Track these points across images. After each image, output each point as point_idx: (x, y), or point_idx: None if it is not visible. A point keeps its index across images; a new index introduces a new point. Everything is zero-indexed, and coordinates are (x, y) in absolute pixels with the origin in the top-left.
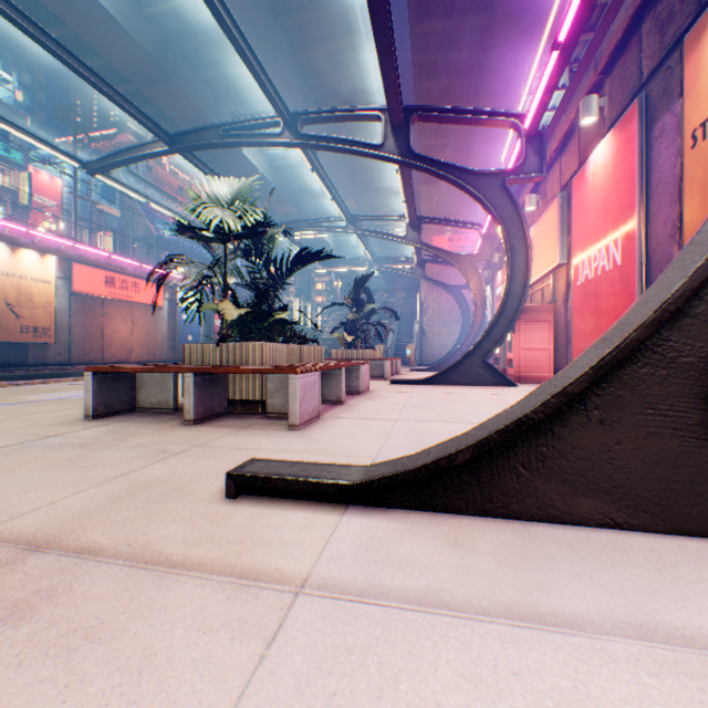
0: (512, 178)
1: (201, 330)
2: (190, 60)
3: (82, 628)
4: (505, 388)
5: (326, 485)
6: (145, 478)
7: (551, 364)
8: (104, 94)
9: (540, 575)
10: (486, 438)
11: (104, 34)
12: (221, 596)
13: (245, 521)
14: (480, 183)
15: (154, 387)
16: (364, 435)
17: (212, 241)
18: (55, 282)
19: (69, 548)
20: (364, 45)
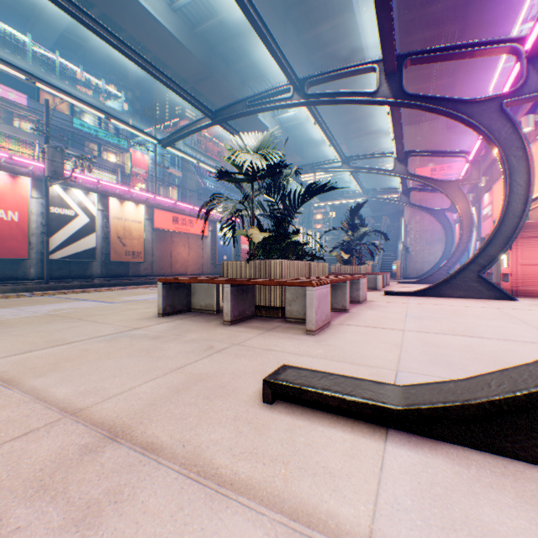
0: (511, 100)
1: (232, 252)
2: (225, 58)
3: None
4: (503, 302)
5: (364, 405)
6: (196, 372)
7: None
8: (171, 89)
9: None
10: None
11: (171, 52)
12: None
13: (284, 434)
14: (474, 110)
15: (202, 294)
16: (376, 344)
17: (243, 182)
18: (144, 222)
19: (136, 441)
20: (356, 17)
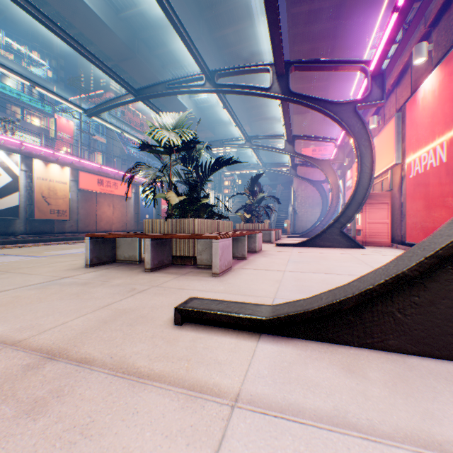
0: (361, 105)
1: (154, 211)
2: (147, 43)
3: (79, 425)
4: (356, 250)
5: (245, 319)
6: (121, 308)
7: (389, 233)
8: (97, 66)
9: (428, 404)
10: (369, 289)
11: (97, 31)
12: (177, 405)
13: (189, 343)
14: (338, 109)
15: (126, 247)
16: (264, 281)
17: (162, 153)
18: (69, 183)
19: (72, 357)
20: (256, 25)
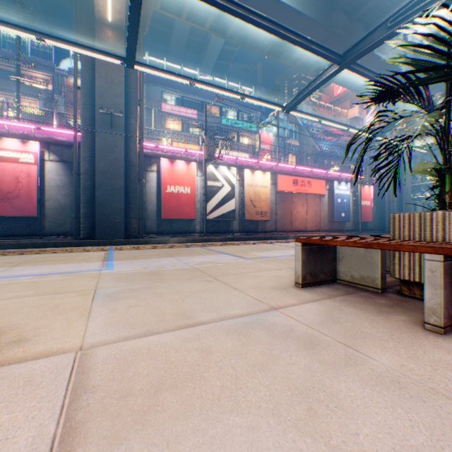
0: None
1: (349, 209)
2: (346, 10)
3: None
4: None
5: None
6: None
7: None
8: (296, 45)
9: None
10: None
11: (292, 28)
12: None
13: None
14: None
15: (353, 261)
16: None
17: (429, 83)
18: (268, 186)
19: None
20: None
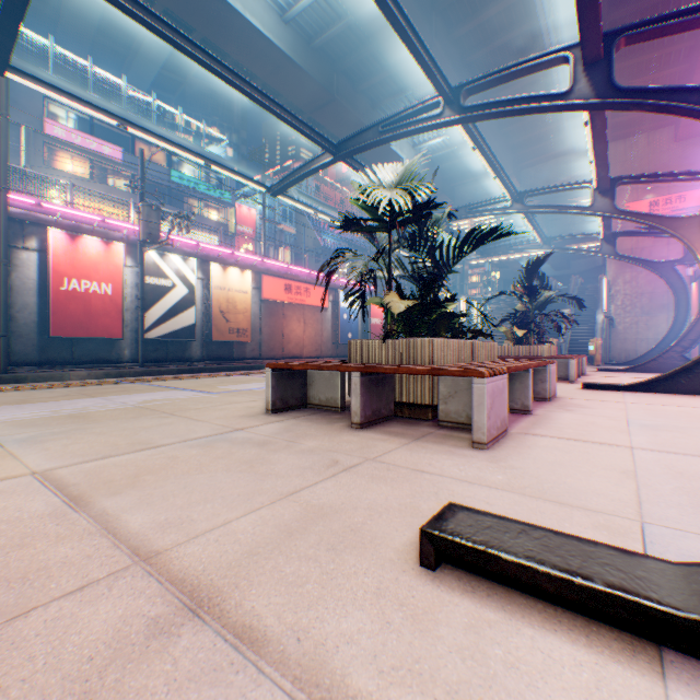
0: None
1: (358, 328)
2: (350, 76)
3: None
4: None
5: (612, 600)
6: (316, 502)
7: None
8: (282, 120)
9: None
10: None
11: (283, 76)
12: None
13: (463, 636)
14: None
15: (322, 384)
16: (591, 470)
17: (376, 231)
18: (250, 292)
19: (227, 620)
20: None
